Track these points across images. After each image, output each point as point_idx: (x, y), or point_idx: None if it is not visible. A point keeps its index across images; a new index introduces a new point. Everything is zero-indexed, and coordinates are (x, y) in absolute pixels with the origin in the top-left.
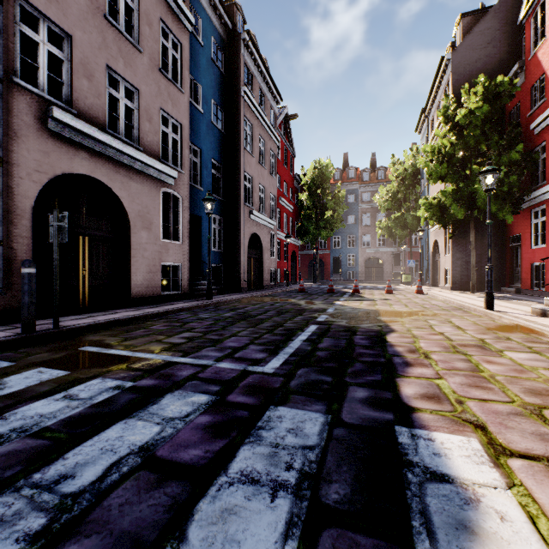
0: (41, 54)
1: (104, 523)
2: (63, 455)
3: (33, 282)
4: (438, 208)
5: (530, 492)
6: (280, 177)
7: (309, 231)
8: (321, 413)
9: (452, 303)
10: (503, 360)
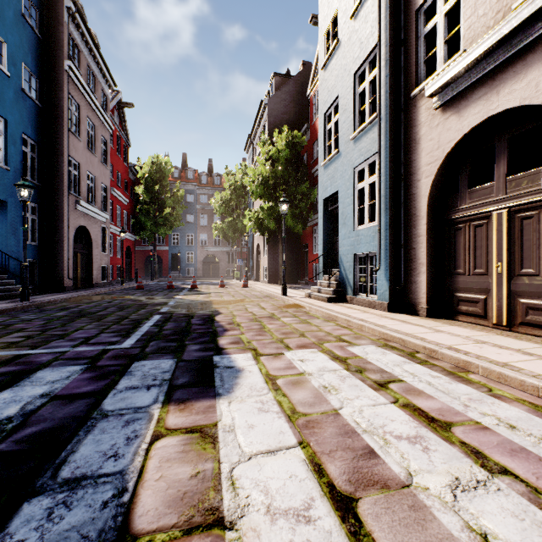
0: None
1: (45, 419)
2: None
3: None
4: (258, 219)
5: (264, 364)
6: (113, 167)
7: (146, 226)
8: (171, 359)
9: (265, 293)
10: (278, 322)
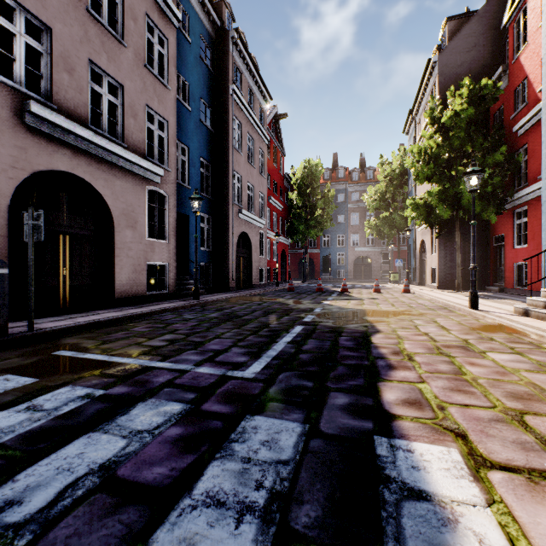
0: (18, 46)
1: None
2: (13, 476)
3: (6, 283)
4: (425, 208)
5: (510, 510)
6: (270, 177)
7: (298, 230)
8: (298, 423)
9: (438, 302)
10: (486, 362)
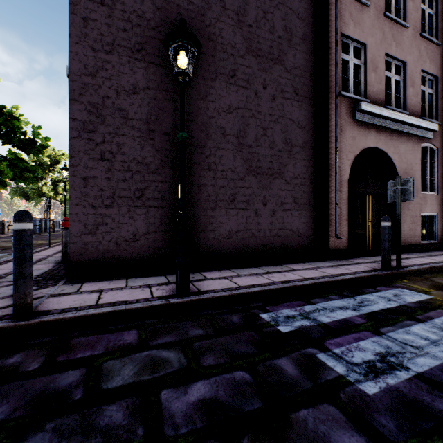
0: (350, 68)
1: None
2: None
3: (390, 232)
4: None
5: None
6: None
7: None
8: None
9: None
10: None
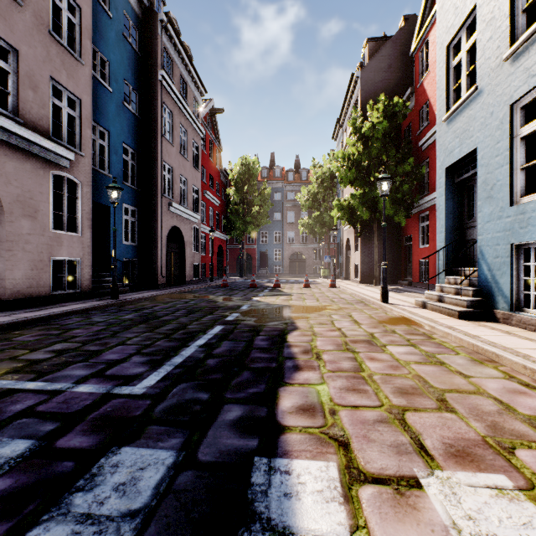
0: None
1: None
2: None
3: None
4: (348, 209)
5: None
6: (206, 171)
7: (236, 226)
8: (173, 451)
9: (357, 296)
10: (384, 356)
